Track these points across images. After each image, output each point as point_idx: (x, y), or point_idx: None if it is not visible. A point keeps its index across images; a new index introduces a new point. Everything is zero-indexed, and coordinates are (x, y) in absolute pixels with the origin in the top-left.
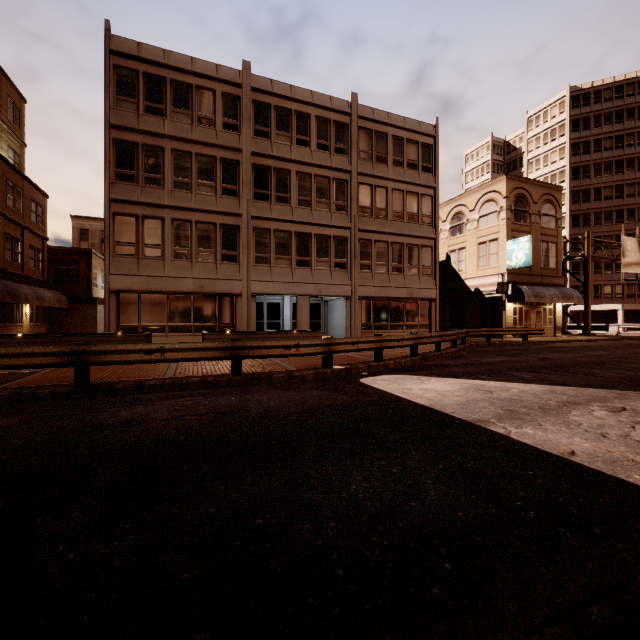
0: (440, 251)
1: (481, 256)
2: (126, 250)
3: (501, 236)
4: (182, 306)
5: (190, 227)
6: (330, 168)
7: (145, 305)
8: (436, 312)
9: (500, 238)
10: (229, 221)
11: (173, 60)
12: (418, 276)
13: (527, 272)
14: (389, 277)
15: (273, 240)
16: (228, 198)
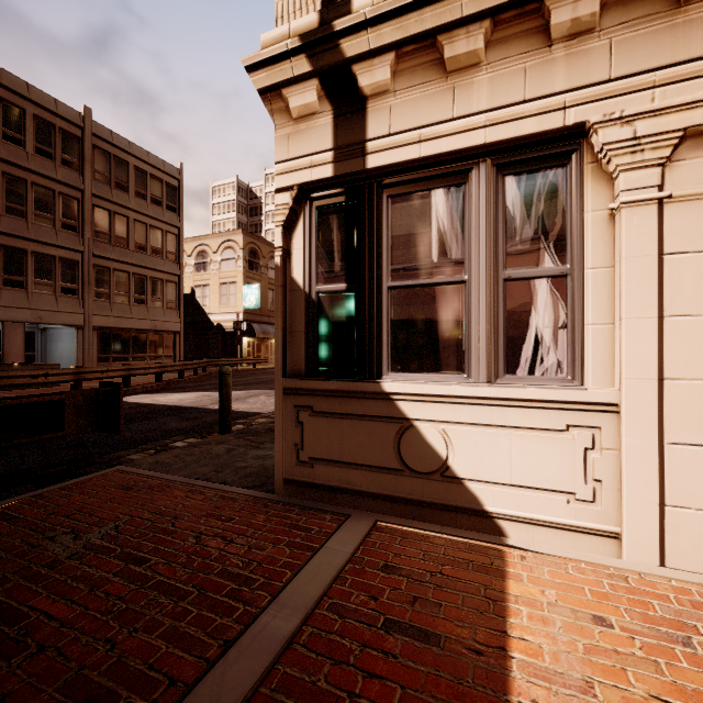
0: (186, 284)
1: (223, 295)
2: None
3: (239, 280)
4: None
5: None
6: (55, 180)
7: None
8: (181, 344)
9: (238, 282)
10: None
11: None
12: (163, 309)
13: (259, 313)
14: (131, 308)
15: None
16: None
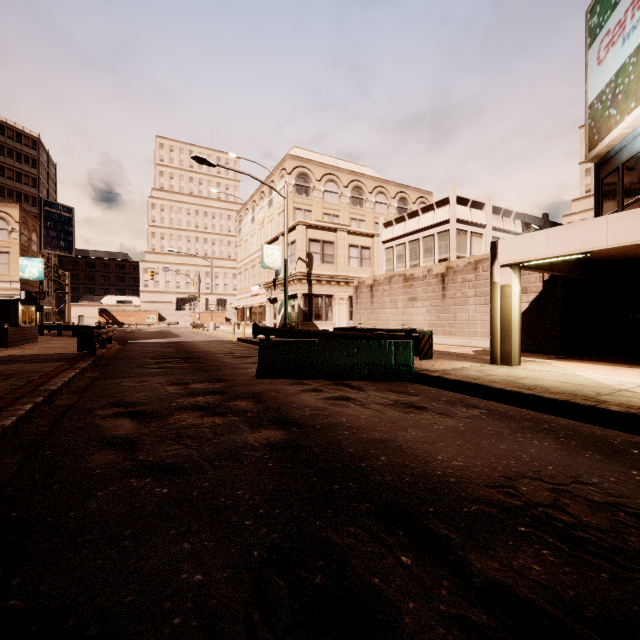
0: None
1: None
2: None
3: (14, 252)
4: None
5: None
6: None
7: None
8: None
9: (13, 253)
10: None
11: None
12: None
13: (27, 282)
14: None
15: None
16: None
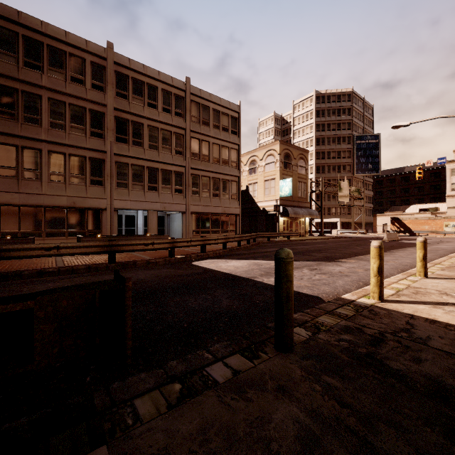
0: (243, 183)
1: (266, 188)
2: (7, 172)
3: (277, 177)
4: (57, 217)
5: (64, 158)
6: (172, 125)
7: (24, 216)
8: (239, 222)
9: (276, 178)
10: (96, 155)
11: (50, 30)
12: (229, 199)
13: (291, 199)
14: (211, 200)
15: (130, 171)
16: (96, 139)
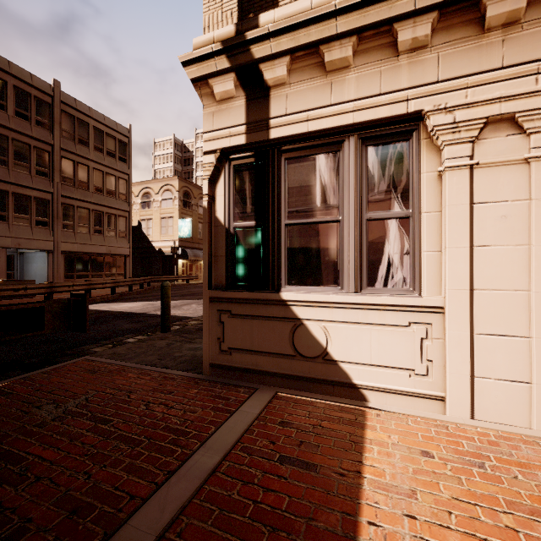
0: (134, 218)
1: (163, 227)
2: None
3: (175, 216)
4: None
5: None
6: (31, 136)
7: None
8: (130, 265)
9: (175, 217)
10: None
11: None
12: (116, 238)
13: (191, 240)
14: (91, 237)
15: None
16: None
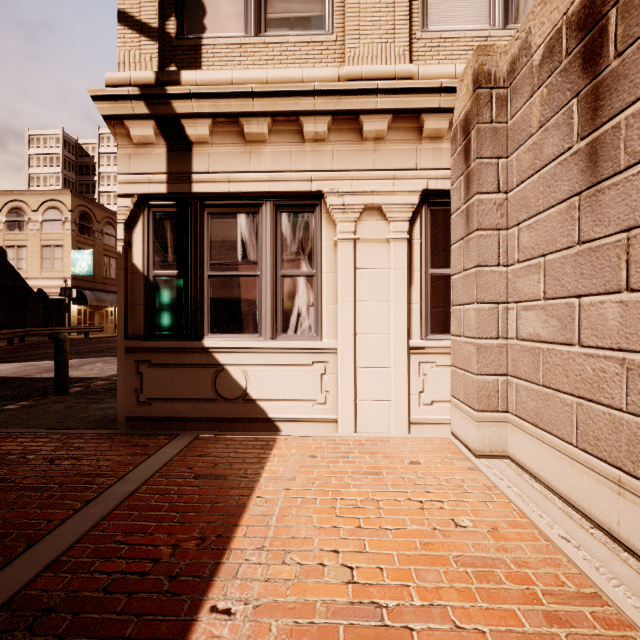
0: None
1: (46, 258)
2: None
3: (67, 244)
4: None
5: None
6: None
7: None
8: None
9: (66, 246)
10: None
11: None
12: None
13: (92, 279)
14: None
15: None
16: None
